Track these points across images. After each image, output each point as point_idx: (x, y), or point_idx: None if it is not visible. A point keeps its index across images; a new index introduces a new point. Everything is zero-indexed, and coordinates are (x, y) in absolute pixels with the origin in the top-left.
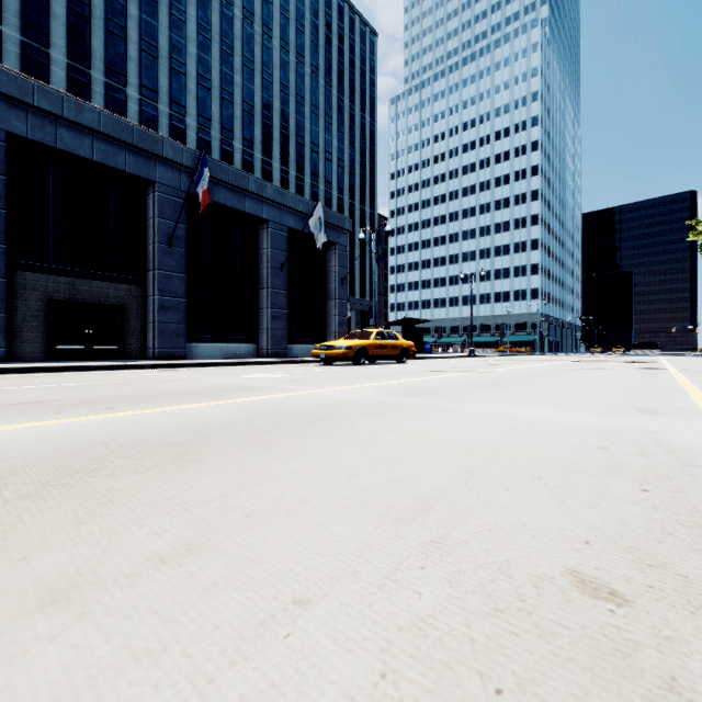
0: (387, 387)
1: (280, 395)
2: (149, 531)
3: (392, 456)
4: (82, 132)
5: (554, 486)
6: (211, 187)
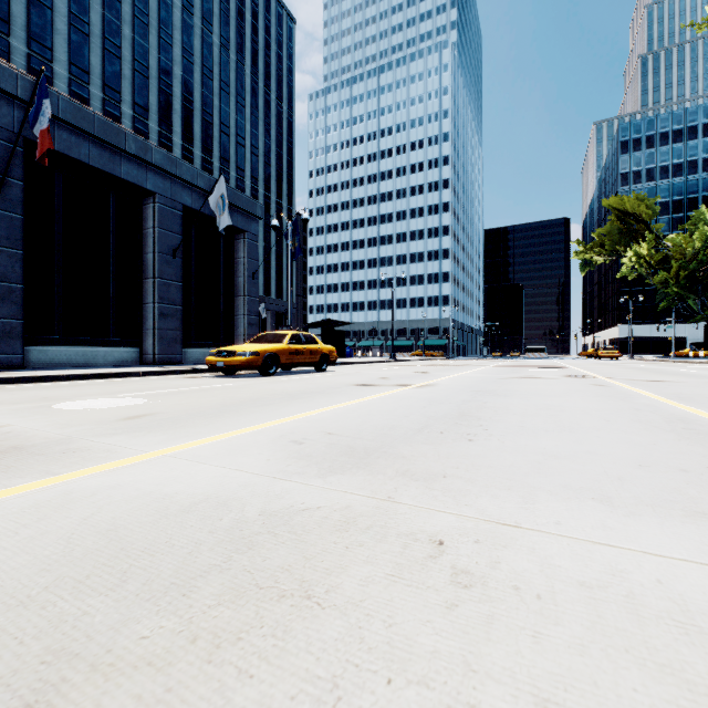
0: (299, 433)
1: (23, 489)
2: None
3: None
4: None
5: None
6: (66, 136)
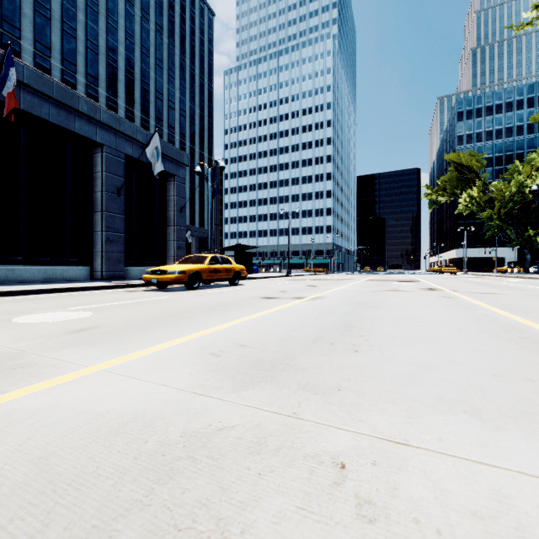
0: (216, 345)
1: None
2: None
3: None
4: None
5: None
6: (30, 98)
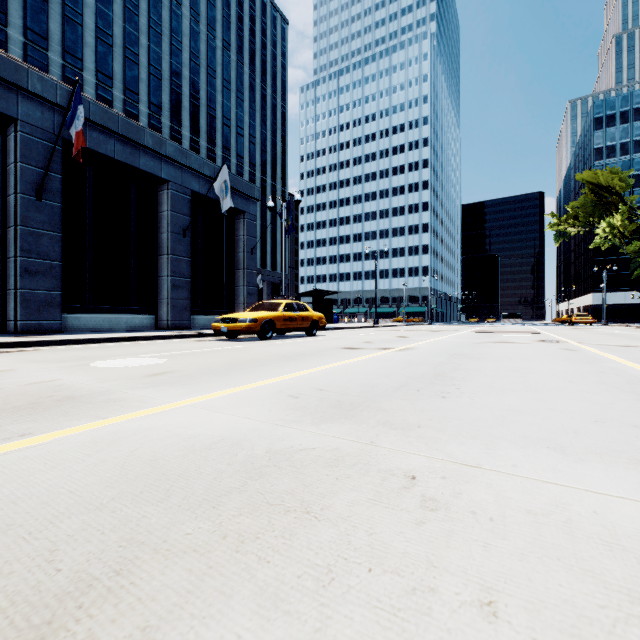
0: (295, 389)
1: (81, 429)
2: None
3: None
4: None
5: None
6: (95, 135)
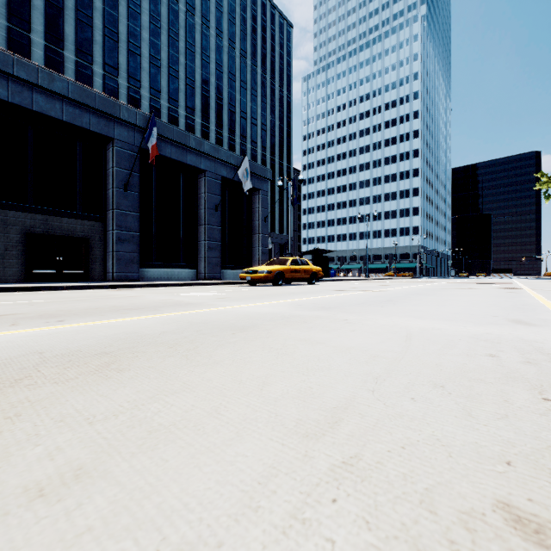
0: (300, 303)
1: (209, 309)
2: (42, 452)
3: (302, 365)
4: (54, 97)
5: (458, 395)
6: (159, 143)
